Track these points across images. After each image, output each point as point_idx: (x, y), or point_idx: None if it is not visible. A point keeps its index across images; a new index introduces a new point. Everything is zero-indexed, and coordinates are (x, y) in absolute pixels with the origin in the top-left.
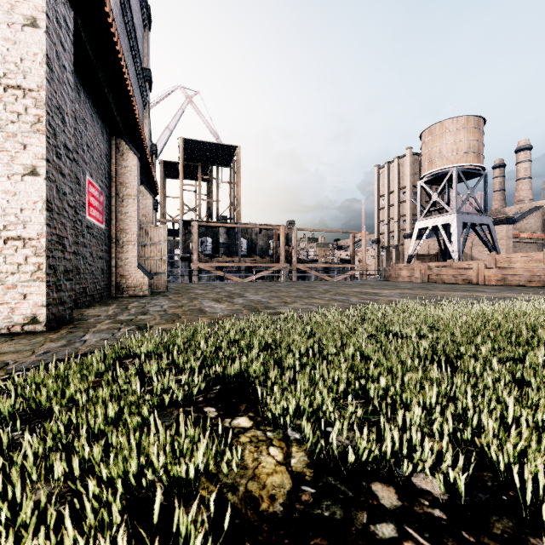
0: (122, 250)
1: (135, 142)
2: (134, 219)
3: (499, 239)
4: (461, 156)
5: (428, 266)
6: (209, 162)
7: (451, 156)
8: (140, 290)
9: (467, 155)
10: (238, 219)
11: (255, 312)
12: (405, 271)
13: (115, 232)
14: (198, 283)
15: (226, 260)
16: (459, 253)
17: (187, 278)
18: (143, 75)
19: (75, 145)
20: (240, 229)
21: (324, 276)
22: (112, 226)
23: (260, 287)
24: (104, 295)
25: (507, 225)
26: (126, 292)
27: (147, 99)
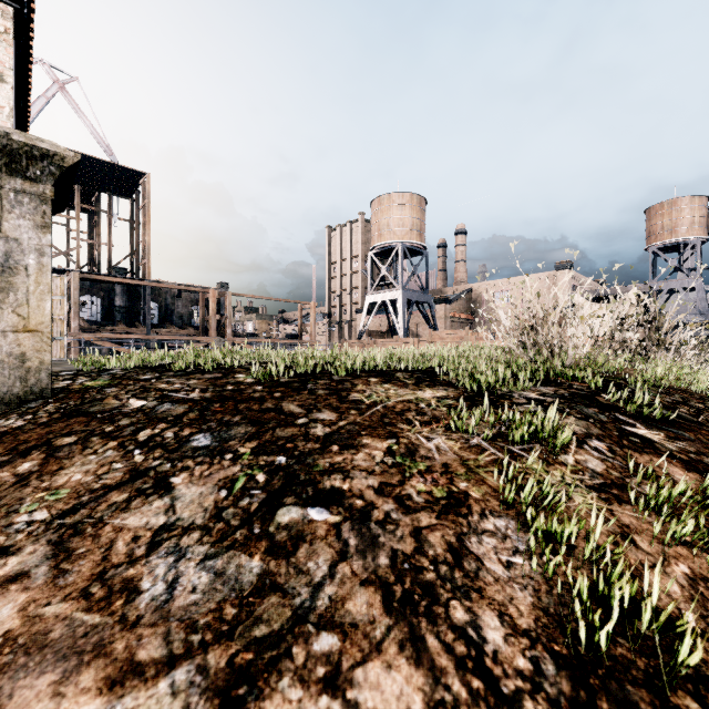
0: None
1: None
2: None
3: (439, 318)
4: (407, 232)
5: (374, 341)
6: (96, 186)
7: (398, 231)
8: None
9: (412, 232)
10: (147, 274)
11: None
12: (356, 348)
13: None
14: None
15: (128, 330)
16: (404, 330)
17: None
18: None
19: None
20: (150, 288)
21: None
22: None
23: None
24: None
25: (445, 304)
26: None
27: None
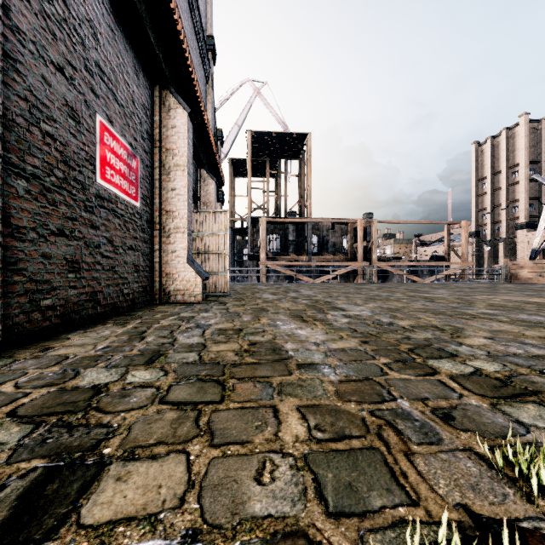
0: (168, 240)
1: (191, 107)
2: (184, 197)
3: None
4: None
5: None
6: (278, 155)
7: None
8: (191, 295)
9: None
10: (309, 213)
11: (415, 369)
12: (528, 270)
13: (158, 216)
14: (267, 283)
15: (296, 258)
16: None
17: (255, 277)
18: (204, 38)
19: (63, 47)
20: (311, 224)
21: (412, 276)
22: (155, 208)
23: (346, 290)
24: (139, 302)
25: None
26: (173, 297)
27: (210, 71)
